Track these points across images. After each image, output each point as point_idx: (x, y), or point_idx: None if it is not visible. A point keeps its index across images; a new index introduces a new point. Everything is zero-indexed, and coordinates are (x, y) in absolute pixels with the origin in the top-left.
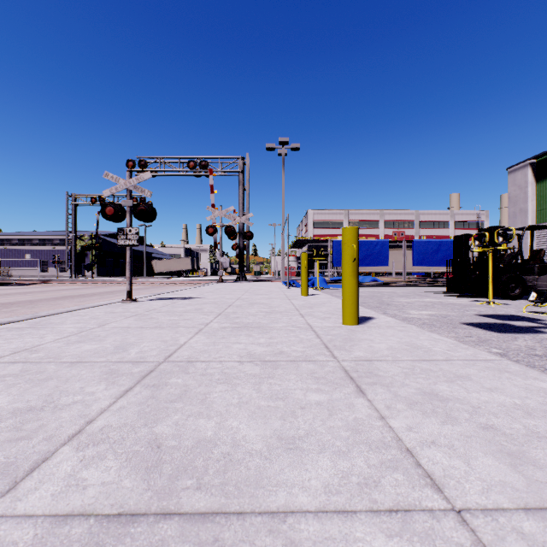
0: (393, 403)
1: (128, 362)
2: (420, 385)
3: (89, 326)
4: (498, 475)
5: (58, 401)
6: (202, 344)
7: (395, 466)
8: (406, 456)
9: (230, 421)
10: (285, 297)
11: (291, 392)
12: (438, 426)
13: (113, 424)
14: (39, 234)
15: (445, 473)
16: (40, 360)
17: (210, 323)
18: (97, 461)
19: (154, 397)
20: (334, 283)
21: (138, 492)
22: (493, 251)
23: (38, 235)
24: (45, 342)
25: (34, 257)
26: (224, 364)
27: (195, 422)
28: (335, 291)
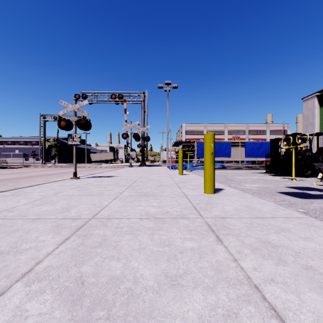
0: (241, 249)
1: (69, 219)
2: (257, 235)
3: (48, 194)
4: (322, 308)
5: (20, 247)
6: (117, 206)
7: (248, 299)
8: (255, 291)
9: (132, 263)
10: (169, 175)
11: (174, 241)
12: (274, 266)
13: (53, 264)
14: (24, 138)
15: (284, 305)
16: (14, 217)
17: (123, 192)
18: (38, 294)
19: (83, 244)
20: (198, 167)
21: (64, 322)
22: (294, 148)
23: (23, 139)
24: (19, 205)
25: (21, 152)
26: (130, 220)
27: (109, 263)
28: (199, 172)
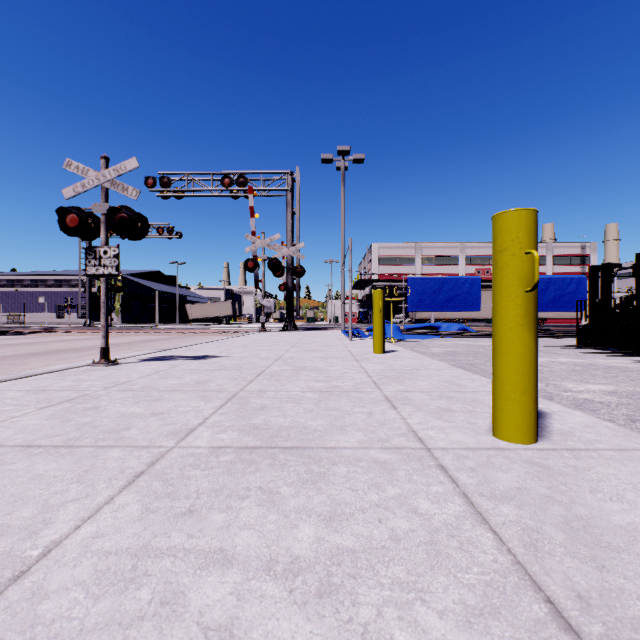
0: None
1: None
2: None
3: None
4: None
5: None
6: (86, 574)
7: None
8: None
9: None
10: (350, 355)
11: None
12: None
13: None
14: (55, 274)
15: None
16: None
17: (196, 429)
18: None
19: None
20: (410, 332)
21: None
22: None
23: (54, 275)
24: None
25: (49, 301)
26: None
27: None
28: (416, 345)
